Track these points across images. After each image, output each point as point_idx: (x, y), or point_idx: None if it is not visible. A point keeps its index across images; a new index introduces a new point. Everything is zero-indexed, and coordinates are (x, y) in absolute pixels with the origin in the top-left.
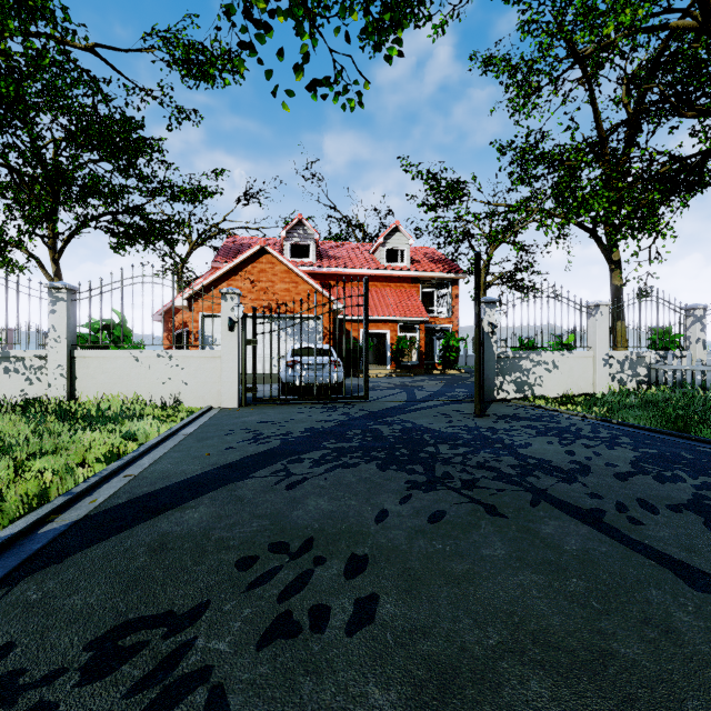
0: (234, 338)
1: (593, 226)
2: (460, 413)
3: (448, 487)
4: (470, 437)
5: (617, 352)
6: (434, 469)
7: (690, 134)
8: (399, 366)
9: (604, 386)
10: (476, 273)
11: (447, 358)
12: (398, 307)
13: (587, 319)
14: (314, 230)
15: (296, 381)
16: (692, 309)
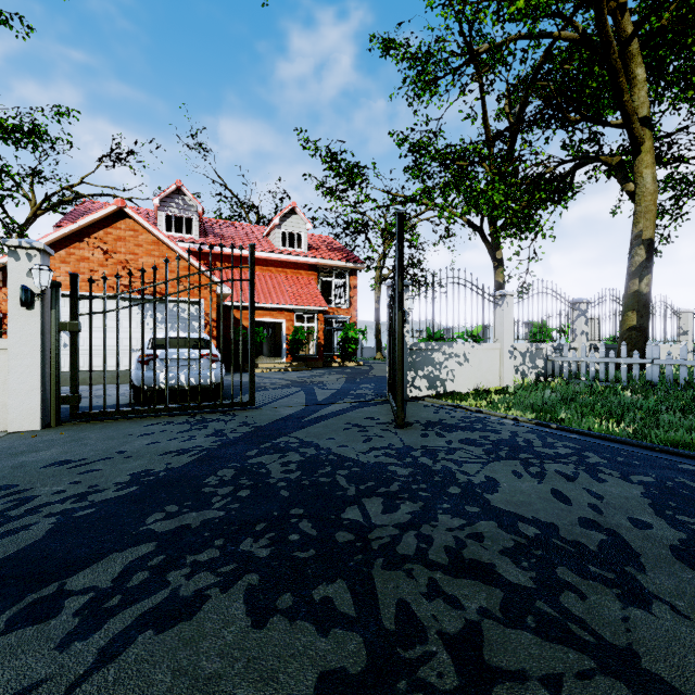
0: (34, 319)
1: (481, 224)
2: (376, 423)
3: (428, 693)
4: (406, 471)
5: (520, 344)
6: (375, 593)
7: (561, 147)
8: (296, 358)
9: (510, 379)
10: (398, 239)
11: (346, 350)
12: (295, 294)
13: (494, 309)
14: (197, 201)
15: (152, 383)
16: (578, 303)
